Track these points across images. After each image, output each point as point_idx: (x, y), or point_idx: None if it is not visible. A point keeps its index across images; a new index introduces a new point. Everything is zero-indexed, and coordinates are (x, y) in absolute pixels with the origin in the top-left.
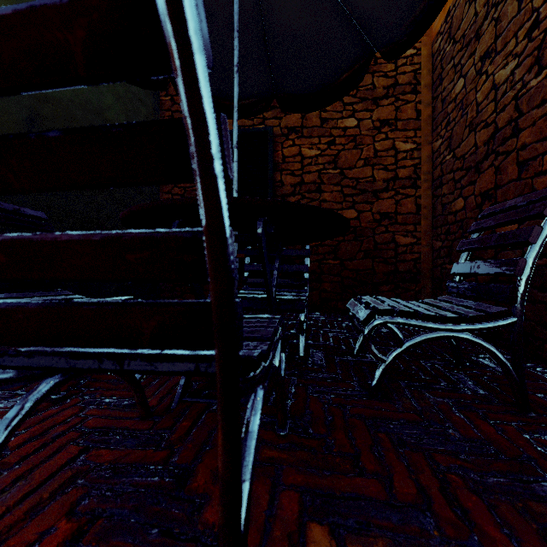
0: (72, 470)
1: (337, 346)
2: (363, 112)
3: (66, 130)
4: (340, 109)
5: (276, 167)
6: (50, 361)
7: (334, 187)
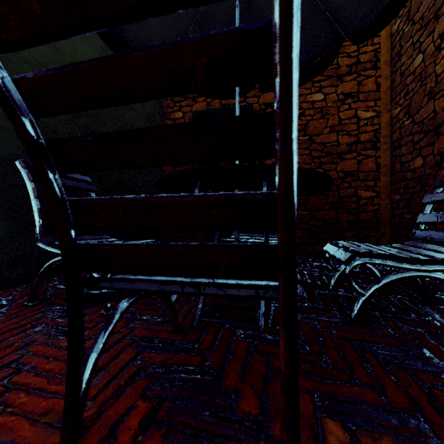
0: (134, 366)
1: (313, 282)
2: (329, 87)
3: (178, 124)
4: (309, 86)
5: None
6: (146, 286)
7: (304, 151)
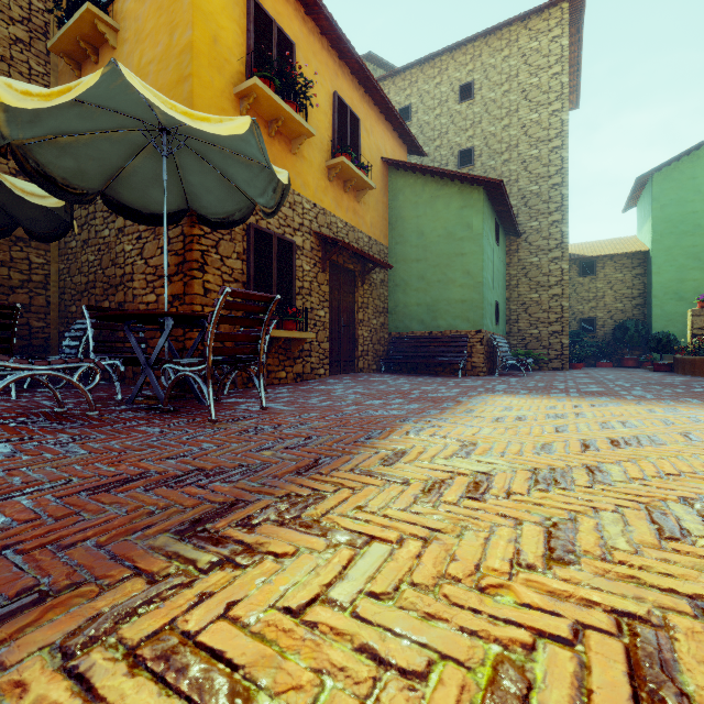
0: None
1: None
2: None
3: None
4: None
5: None
6: None
7: None
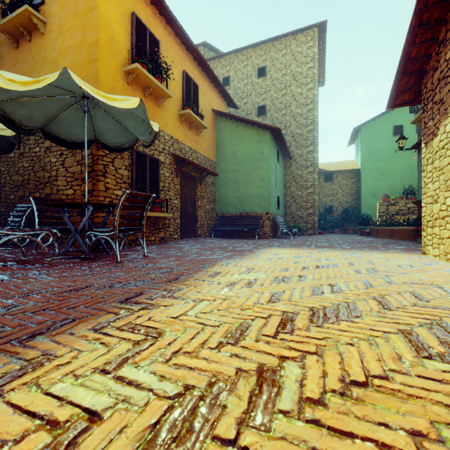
0: None
1: None
2: None
3: None
4: None
5: None
6: None
7: None
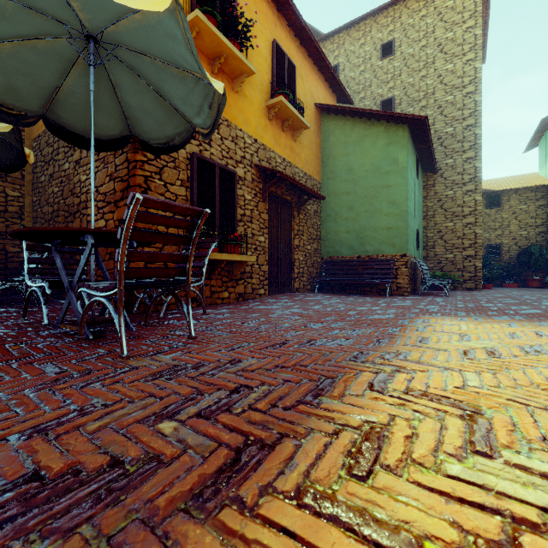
0: None
1: None
2: None
3: None
4: None
5: None
6: None
7: None
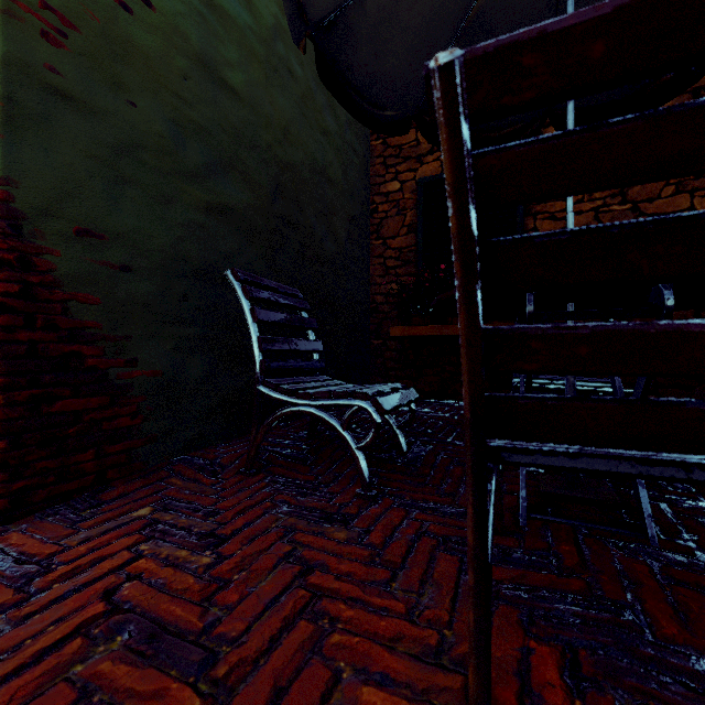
0: None
1: None
2: None
3: None
4: None
5: (527, 210)
6: (606, 465)
7: None
